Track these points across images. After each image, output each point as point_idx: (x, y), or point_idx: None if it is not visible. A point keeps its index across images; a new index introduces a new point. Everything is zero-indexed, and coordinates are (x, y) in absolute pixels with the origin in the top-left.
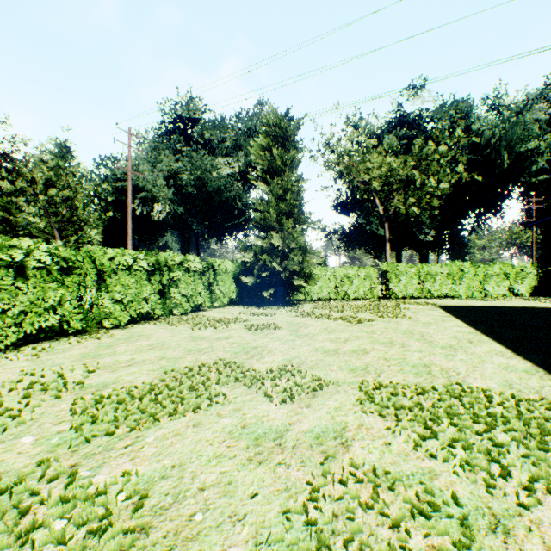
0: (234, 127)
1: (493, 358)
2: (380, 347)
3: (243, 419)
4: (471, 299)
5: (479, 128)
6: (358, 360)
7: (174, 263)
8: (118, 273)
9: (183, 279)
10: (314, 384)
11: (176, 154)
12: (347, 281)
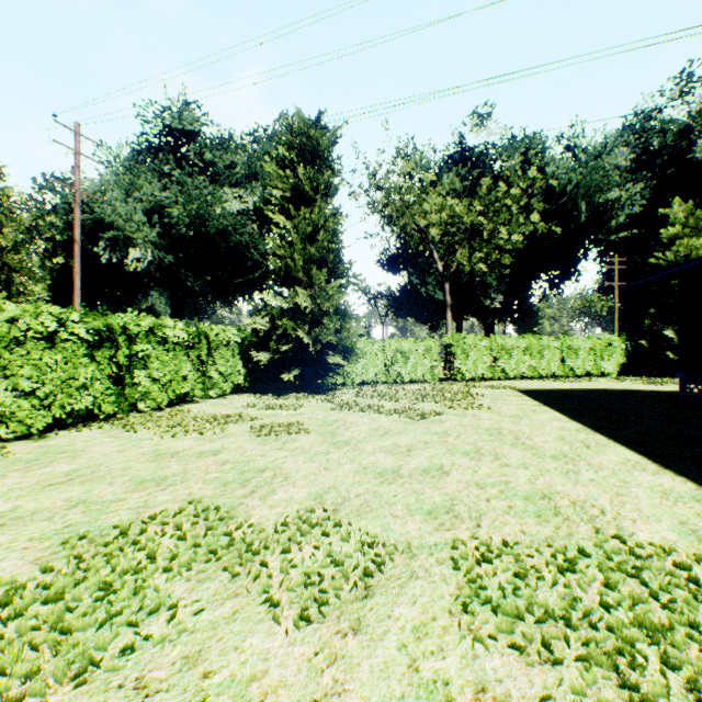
0: (247, 148)
1: (635, 475)
2: (464, 461)
3: (198, 700)
4: (553, 380)
5: (553, 172)
6: (436, 489)
7: (139, 329)
8: (29, 344)
9: (156, 355)
10: (367, 557)
11: (163, 180)
12: (400, 358)
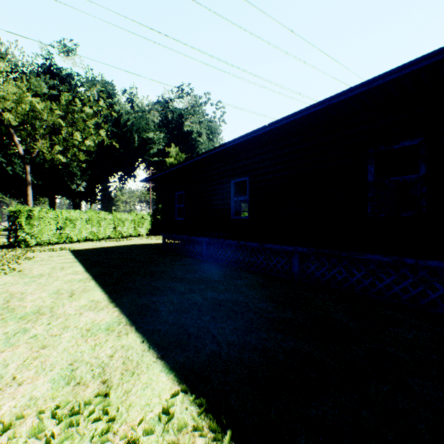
0: None
1: (83, 316)
2: None
3: None
4: (108, 240)
5: (120, 110)
6: None
7: None
8: None
9: None
10: None
11: None
12: None
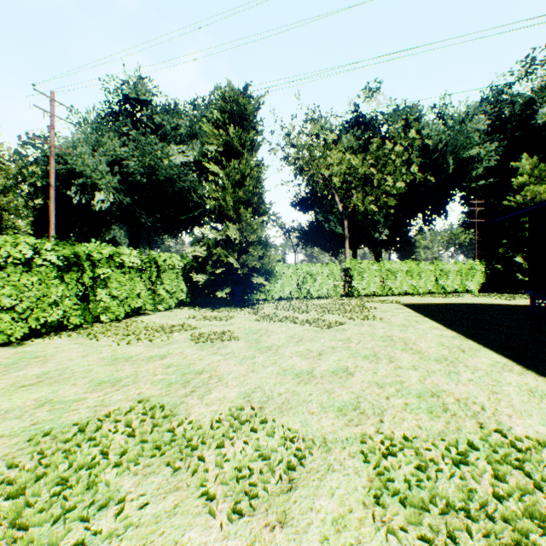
0: (189, 114)
1: (505, 375)
2: (365, 363)
3: None
4: (429, 296)
5: (428, 134)
6: (344, 389)
7: (101, 256)
8: (9, 268)
9: (115, 277)
10: (289, 452)
11: (122, 138)
12: (310, 279)
